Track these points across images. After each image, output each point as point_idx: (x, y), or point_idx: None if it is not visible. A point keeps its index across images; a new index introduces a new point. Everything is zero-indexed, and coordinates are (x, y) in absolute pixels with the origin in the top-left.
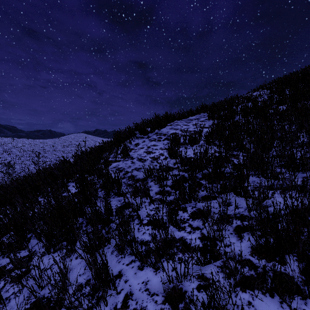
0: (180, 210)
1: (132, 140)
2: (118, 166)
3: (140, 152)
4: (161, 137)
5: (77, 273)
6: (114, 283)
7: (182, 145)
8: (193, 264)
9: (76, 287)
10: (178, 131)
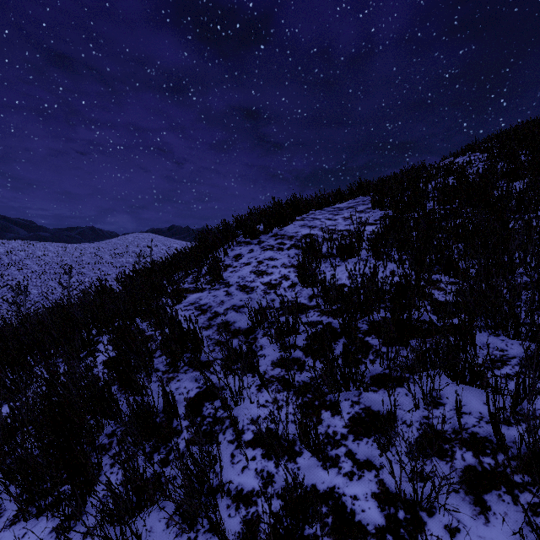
0: (325, 410)
1: (229, 248)
2: (200, 302)
3: (243, 272)
4: (283, 243)
5: None
6: None
7: (325, 259)
8: None
9: None
10: (315, 231)
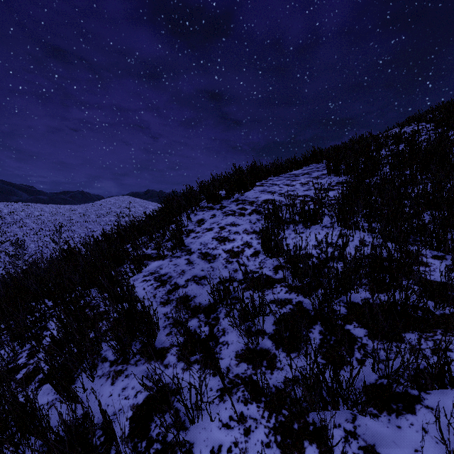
0: (309, 442)
1: (192, 213)
2: (160, 272)
3: (205, 238)
4: (244, 208)
5: None
6: None
7: (287, 225)
8: None
9: None
10: (275, 196)
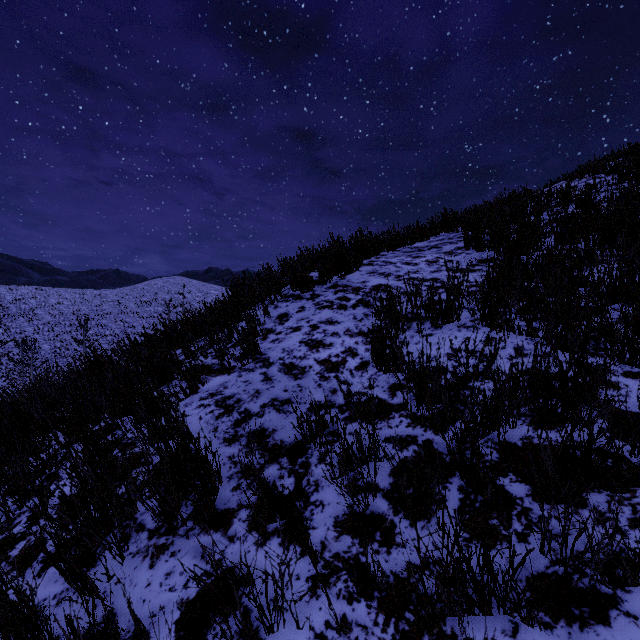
0: None
1: (272, 305)
2: (224, 392)
3: (289, 342)
4: (346, 298)
5: None
6: None
7: (408, 323)
8: None
9: None
10: (390, 280)
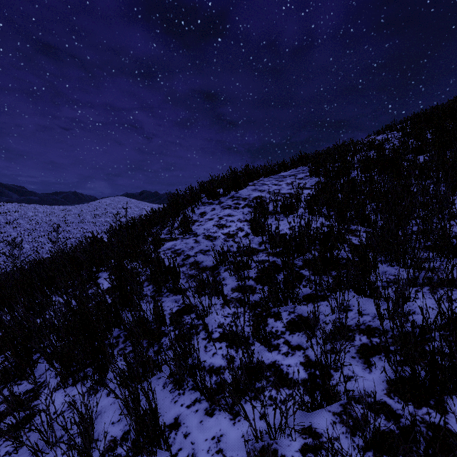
0: (270, 318)
1: (196, 208)
2: (175, 248)
3: (207, 225)
4: (239, 203)
5: (109, 421)
6: (166, 439)
7: (272, 215)
8: (294, 408)
9: (107, 444)
10: (264, 194)
